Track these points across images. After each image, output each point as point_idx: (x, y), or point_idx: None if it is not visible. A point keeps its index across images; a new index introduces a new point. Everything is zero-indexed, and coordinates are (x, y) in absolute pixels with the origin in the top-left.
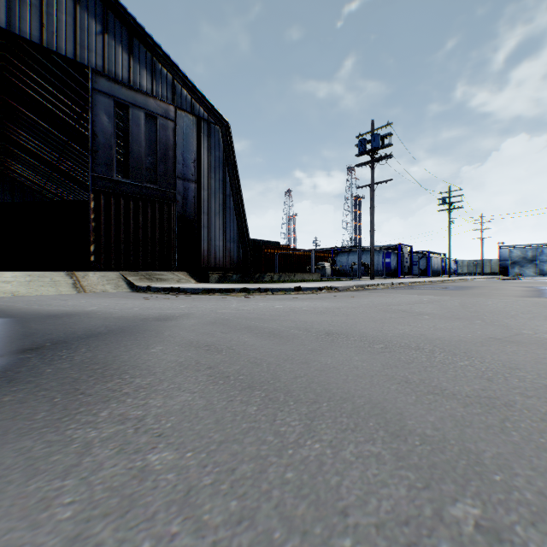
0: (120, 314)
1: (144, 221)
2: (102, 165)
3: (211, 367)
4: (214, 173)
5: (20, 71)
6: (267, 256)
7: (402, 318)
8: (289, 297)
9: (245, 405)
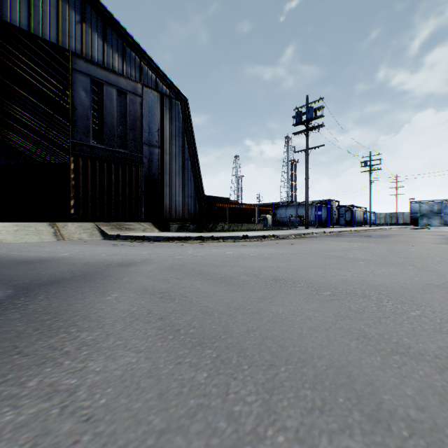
0: (87, 259)
1: (115, 180)
2: (80, 133)
3: (162, 318)
4: (174, 140)
5: (14, 55)
6: (219, 210)
7: (341, 264)
8: (238, 244)
9: (194, 370)
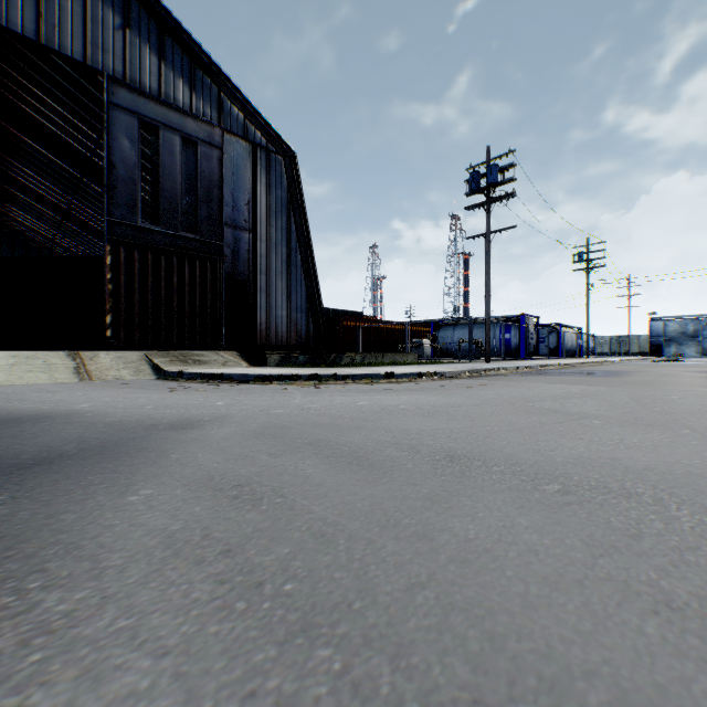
0: (118, 416)
1: (179, 283)
2: (122, 206)
3: (229, 551)
4: (274, 218)
5: (18, 84)
6: (347, 331)
7: (560, 424)
8: (377, 387)
9: None
